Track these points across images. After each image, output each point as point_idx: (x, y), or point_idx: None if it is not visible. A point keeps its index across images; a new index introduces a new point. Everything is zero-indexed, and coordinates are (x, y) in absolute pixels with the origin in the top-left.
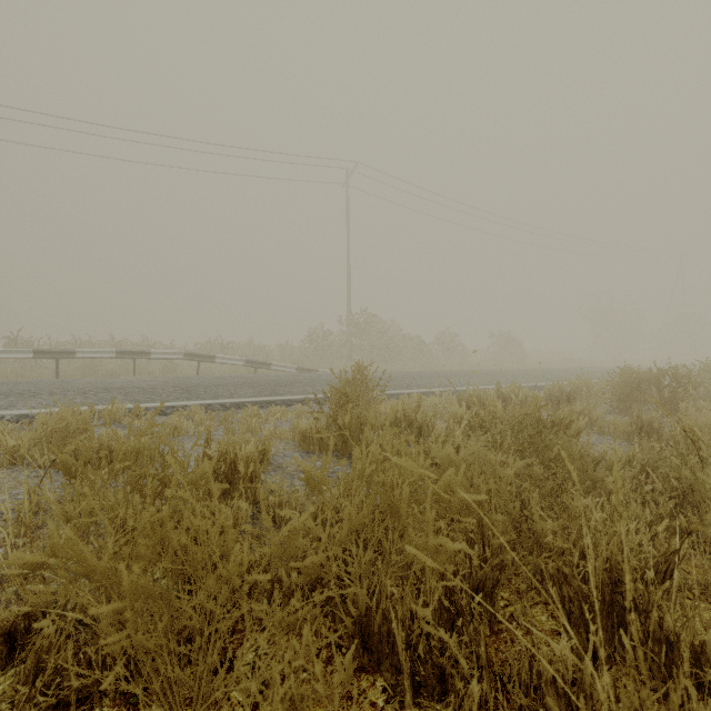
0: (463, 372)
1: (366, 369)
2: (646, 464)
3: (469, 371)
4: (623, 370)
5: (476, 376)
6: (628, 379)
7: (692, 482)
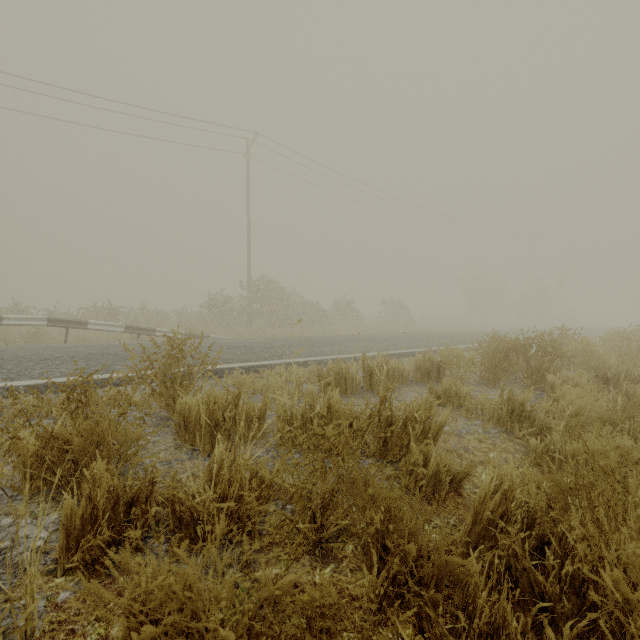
0: (350, 338)
1: (185, 343)
2: (528, 505)
3: (356, 336)
4: (492, 338)
5: (359, 341)
6: (496, 348)
7: (626, 596)
